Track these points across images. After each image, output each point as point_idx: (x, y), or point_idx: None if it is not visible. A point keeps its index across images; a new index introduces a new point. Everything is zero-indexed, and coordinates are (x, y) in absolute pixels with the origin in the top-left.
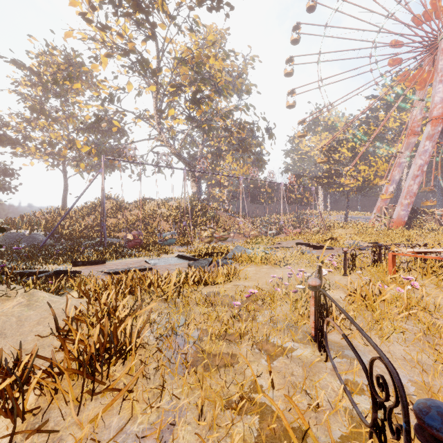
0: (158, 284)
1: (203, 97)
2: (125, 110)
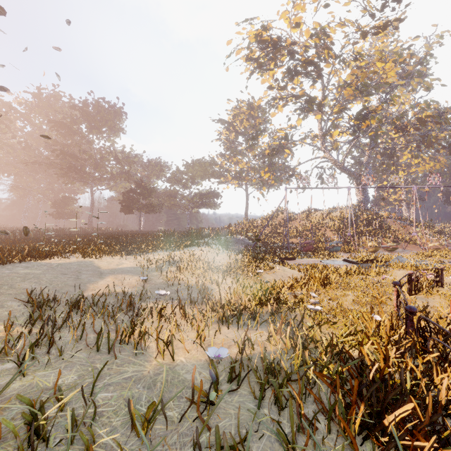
0: (336, 270)
1: (369, 112)
2: (295, 141)
